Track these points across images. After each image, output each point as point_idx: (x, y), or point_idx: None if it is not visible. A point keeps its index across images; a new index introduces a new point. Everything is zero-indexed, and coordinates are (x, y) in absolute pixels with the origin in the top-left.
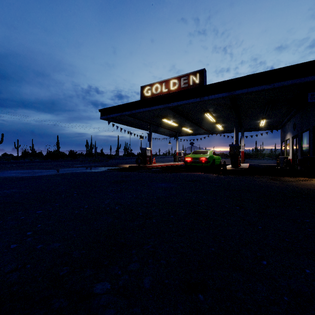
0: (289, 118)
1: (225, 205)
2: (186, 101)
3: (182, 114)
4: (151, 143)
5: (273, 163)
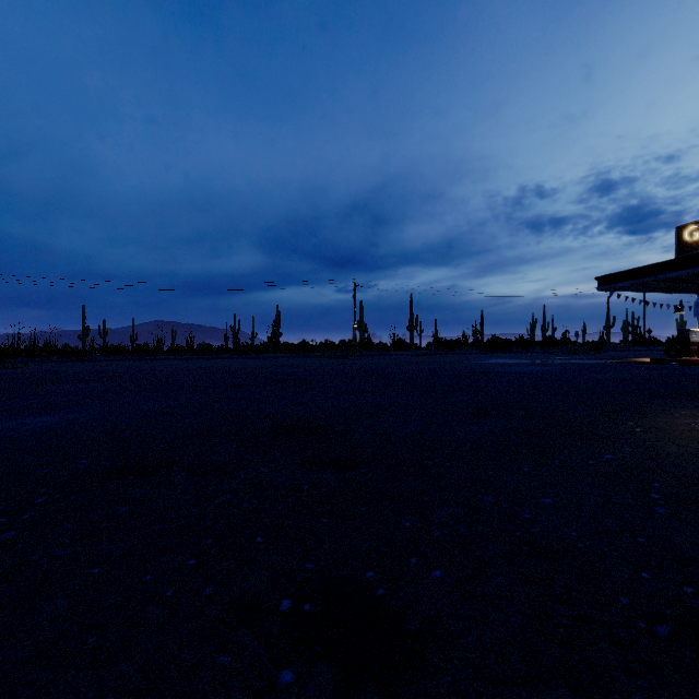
0: None
1: None
2: None
3: None
4: None
5: None
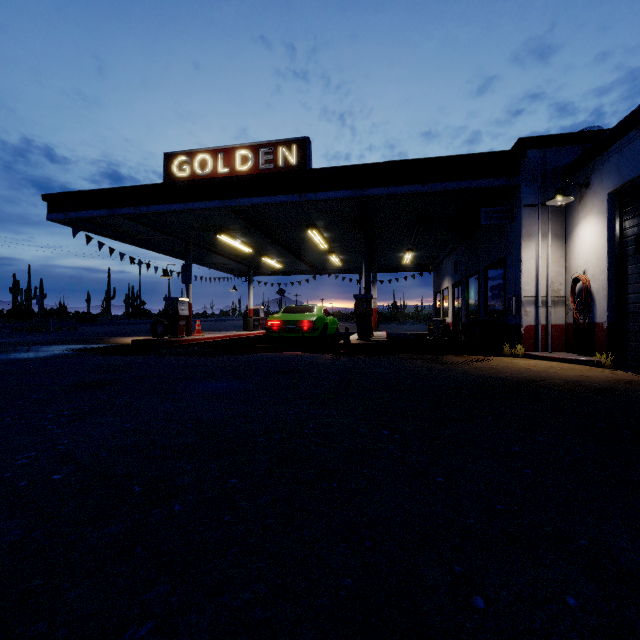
0: (448, 252)
1: (359, 429)
2: (270, 198)
3: (261, 227)
4: (190, 287)
5: (422, 330)
